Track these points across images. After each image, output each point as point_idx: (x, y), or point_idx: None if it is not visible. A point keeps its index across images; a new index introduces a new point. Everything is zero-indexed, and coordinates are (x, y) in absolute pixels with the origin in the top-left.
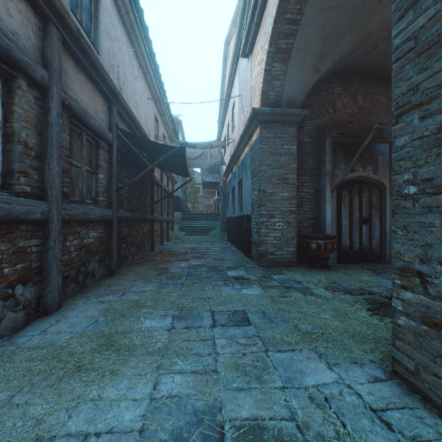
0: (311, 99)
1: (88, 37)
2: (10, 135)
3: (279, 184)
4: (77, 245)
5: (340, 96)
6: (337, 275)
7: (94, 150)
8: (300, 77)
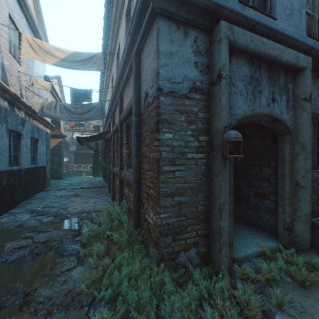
0: None
1: None
2: None
3: None
4: None
5: None
6: None
7: None
8: None
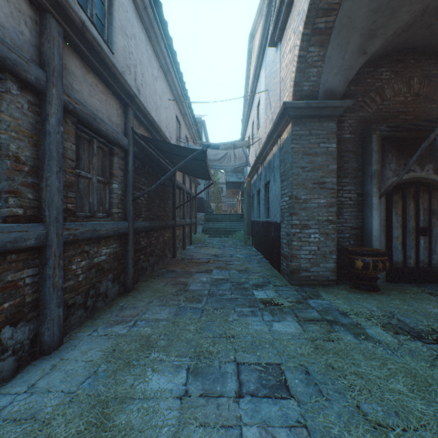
0: (353, 88)
1: (99, 34)
2: None
3: (314, 189)
4: (85, 266)
5: (390, 81)
6: (392, 302)
7: (108, 158)
8: (342, 62)
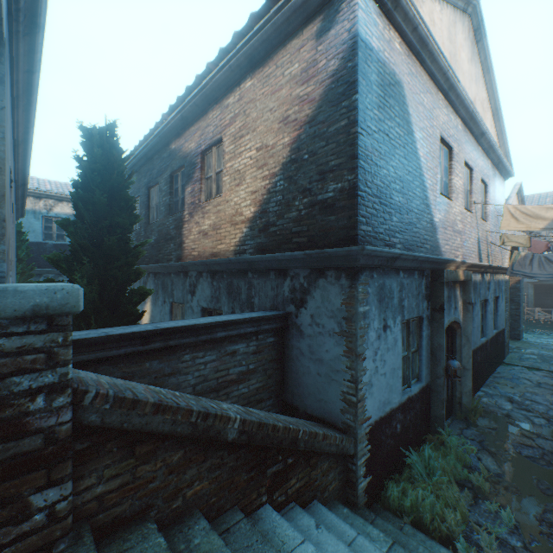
0: None
1: None
2: None
3: None
4: None
5: None
6: None
7: None
8: None
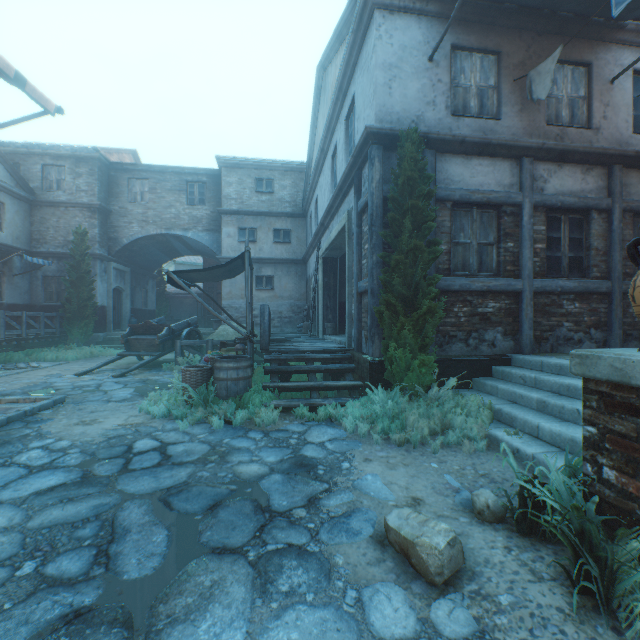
0: None
1: None
2: (587, 247)
3: None
4: None
5: None
6: None
7: None
8: None
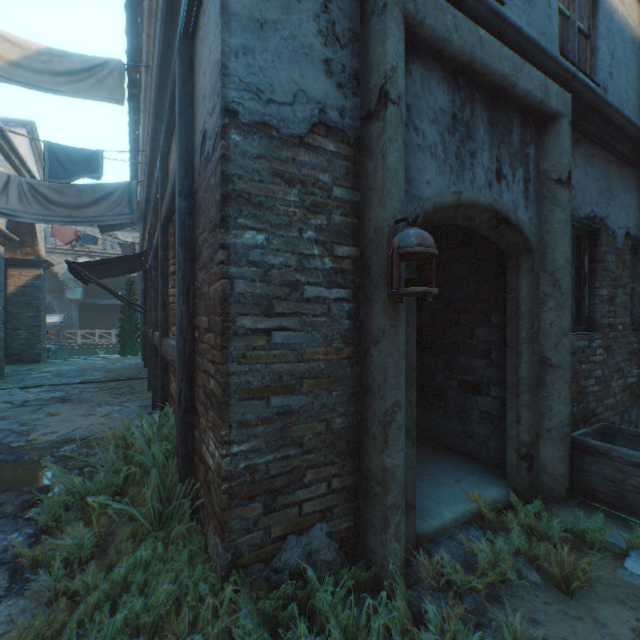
0: None
1: None
2: None
3: None
4: None
5: None
6: None
7: None
8: None
